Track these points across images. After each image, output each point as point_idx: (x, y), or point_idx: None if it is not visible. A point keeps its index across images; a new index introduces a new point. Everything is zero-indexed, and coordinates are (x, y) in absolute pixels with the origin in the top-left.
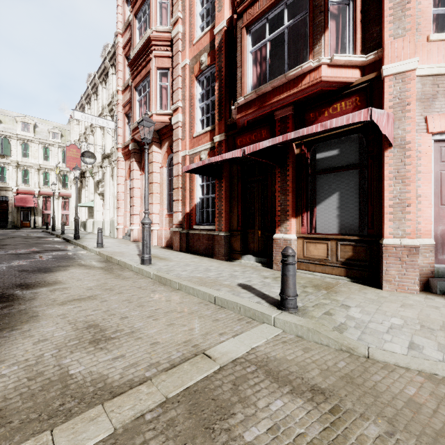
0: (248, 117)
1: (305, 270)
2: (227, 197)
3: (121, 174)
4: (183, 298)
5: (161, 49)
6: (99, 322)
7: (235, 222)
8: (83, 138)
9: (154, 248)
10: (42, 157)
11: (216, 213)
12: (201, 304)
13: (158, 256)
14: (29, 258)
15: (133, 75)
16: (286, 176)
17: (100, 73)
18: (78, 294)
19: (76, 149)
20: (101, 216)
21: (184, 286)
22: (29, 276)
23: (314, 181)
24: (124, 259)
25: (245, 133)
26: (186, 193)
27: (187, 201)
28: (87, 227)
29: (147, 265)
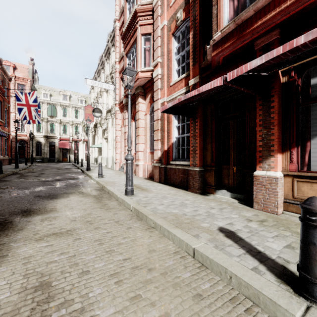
0: (224, 53)
1: (295, 212)
2: (201, 135)
3: (118, 123)
4: (157, 242)
5: (145, 18)
6: (54, 277)
7: (209, 158)
8: (95, 101)
9: (139, 179)
10: (74, 116)
11: (191, 150)
12: (176, 256)
13: (140, 186)
14: (50, 185)
15: (124, 45)
16: (269, 108)
17: (105, 53)
18: (60, 226)
19: (91, 108)
20: (106, 154)
21: (159, 226)
22: (38, 202)
23: (307, 111)
24: (113, 188)
25: (219, 72)
26: (164, 134)
27: (165, 141)
28: (98, 161)
29: (129, 196)
